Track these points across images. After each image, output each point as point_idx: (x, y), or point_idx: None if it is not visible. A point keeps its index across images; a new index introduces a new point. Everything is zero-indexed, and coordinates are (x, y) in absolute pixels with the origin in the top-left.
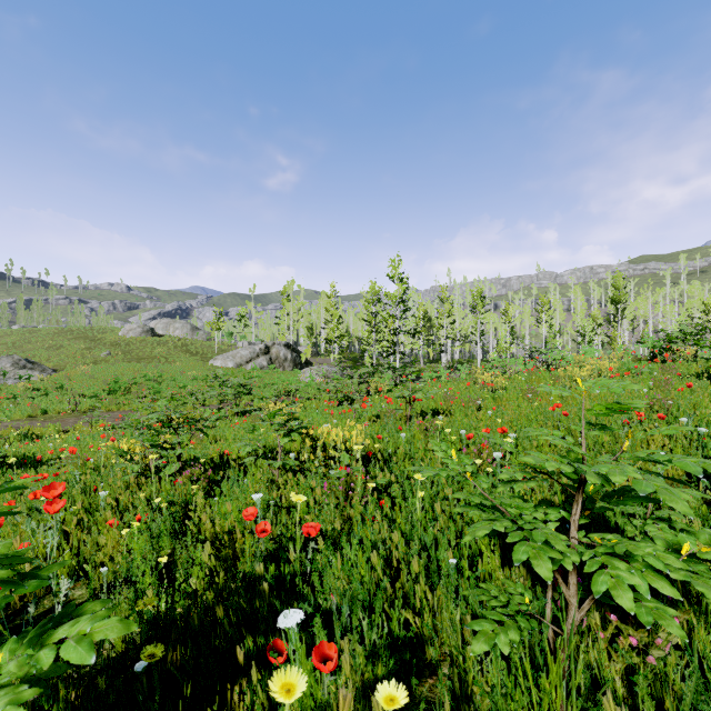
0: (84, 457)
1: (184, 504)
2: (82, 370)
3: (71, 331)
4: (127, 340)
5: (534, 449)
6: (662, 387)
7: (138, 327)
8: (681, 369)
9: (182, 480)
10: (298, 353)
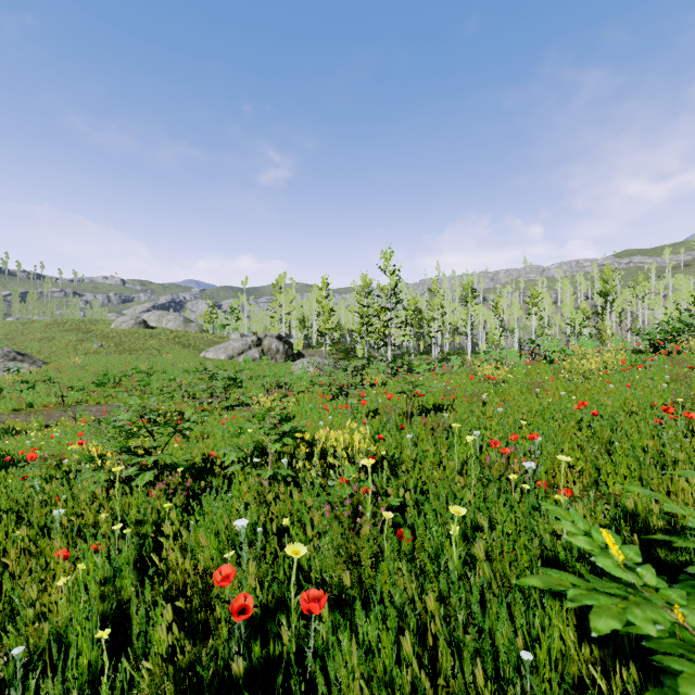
0: (63, 455)
1: (157, 523)
2: (73, 362)
3: (64, 323)
4: (119, 332)
5: (559, 453)
6: (680, 381)
7: (130, 319)
8: (690, 361)
9: (156, 493)
10: (290, 345)
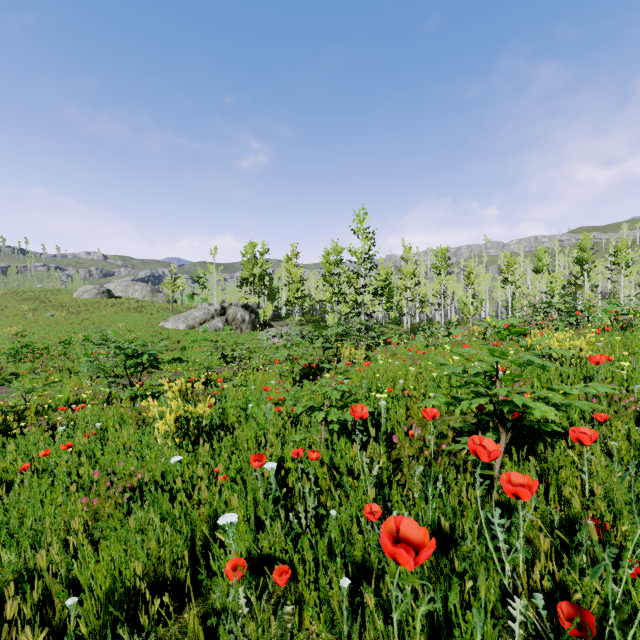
0: None
1: None
2: (8, 332)
3: (23, 292)
4: (79, 301)
5: None
6: None
7: (93, 288)
8: None
9: None
10: (257, 315)
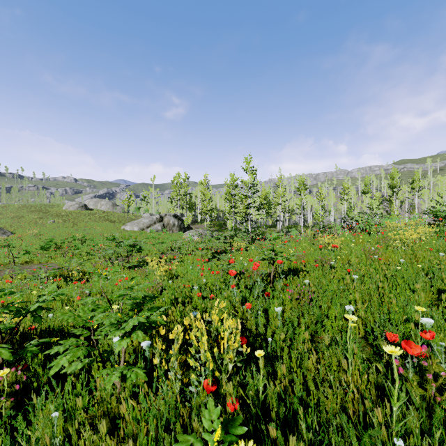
0: None
1: None
2: (31, 233)
3: (31, 206)
4: (67, 212)
5: (443, 333)
6: None
7: (76, 203)
8: None
9: None
10: (182, 221)
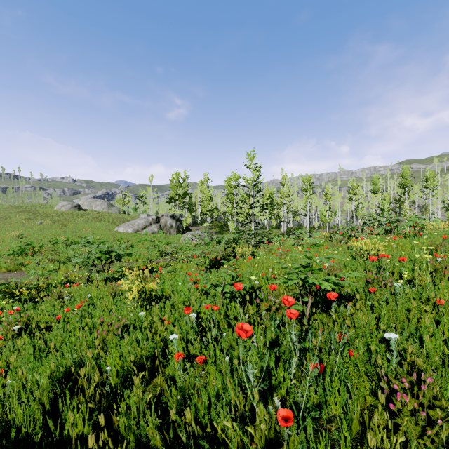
0: None
1: None
2: (13, 235)
3: (20, 207)
4: (59, 213)
5: None
6: None
7: (68, 204)
8: None
9: None
10: (181, 222)
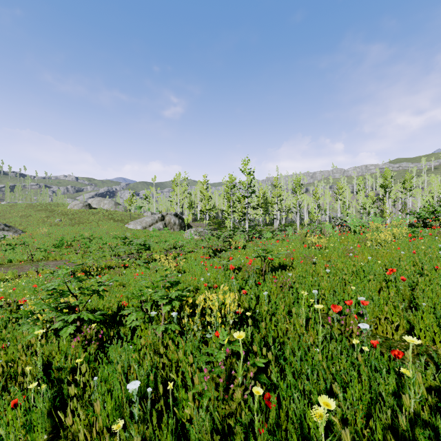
0: None
1: (75, 369)
2: (41, 231)
3: (37, 205)
4: (72, 211)
5: (377, 308)
6: None
7: (80, 203)
8: None
9: (75, 344)
10: (183, 220)
